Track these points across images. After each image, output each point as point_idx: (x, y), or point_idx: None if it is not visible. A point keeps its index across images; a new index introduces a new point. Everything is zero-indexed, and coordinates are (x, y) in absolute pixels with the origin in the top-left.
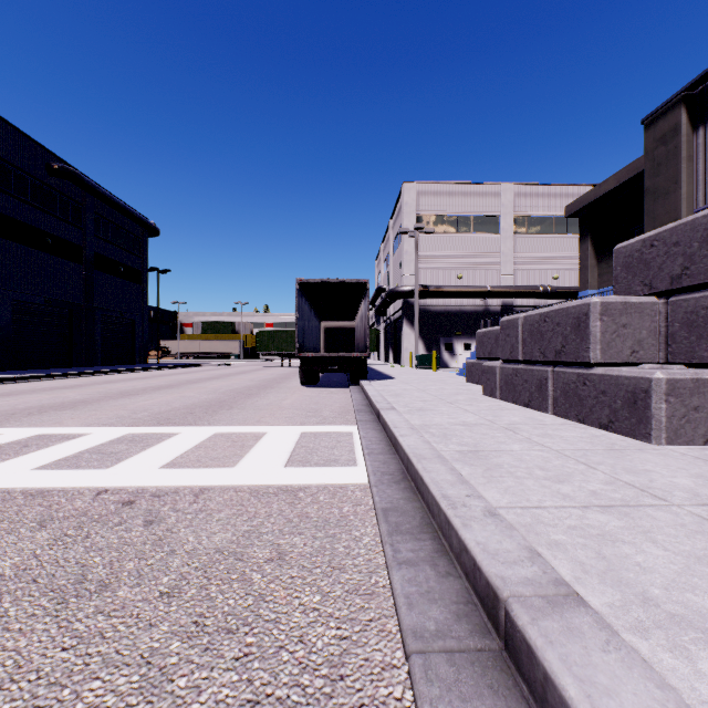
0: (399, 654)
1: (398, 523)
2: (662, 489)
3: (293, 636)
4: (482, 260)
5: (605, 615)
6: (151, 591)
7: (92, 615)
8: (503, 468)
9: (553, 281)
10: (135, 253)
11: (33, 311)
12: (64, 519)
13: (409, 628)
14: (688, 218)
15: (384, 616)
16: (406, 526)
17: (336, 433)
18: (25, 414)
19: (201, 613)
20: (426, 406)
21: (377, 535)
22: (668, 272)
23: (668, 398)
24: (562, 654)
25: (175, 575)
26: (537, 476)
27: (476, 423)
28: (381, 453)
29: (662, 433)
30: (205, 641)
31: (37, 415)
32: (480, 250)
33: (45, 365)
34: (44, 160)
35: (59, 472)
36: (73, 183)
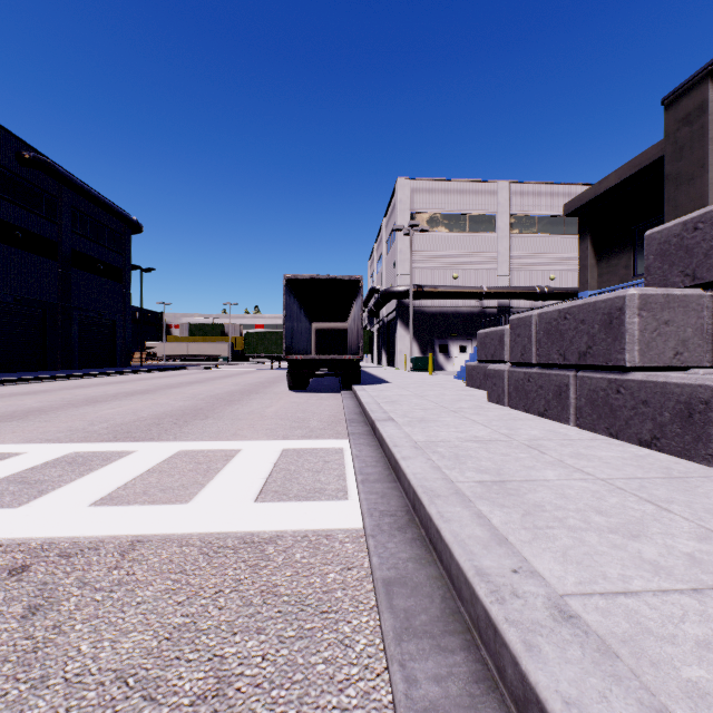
0: None
1: (409, 612)
2: None
3: None
4: (478, 260)
5: None
6: None
7: None
8: (547, 511)
9: (550, 282)
10: (116, 251)
11: (2, 310)
12: None
13: None
14: None
15: None
16: (421, 617)
17: (324, 449)
18: None
19: None
20: (428, 416)
21: (377, 633)
22: None
23: None
24: None
25: None
26: (597, 525)
27: (490, 438)
28: (378, 479)
29: None
30: None
31: None
32: (476, 250)
33: (16, 368)
34: (14, 149)
35: None
36: (47, 174)
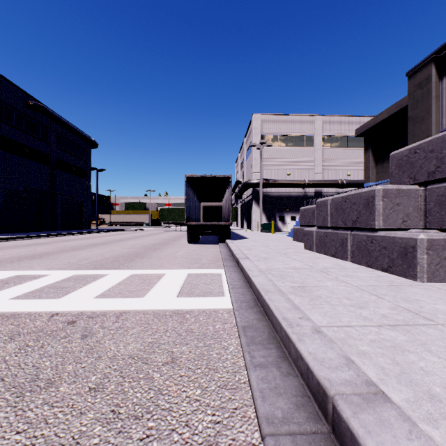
0: (257, 435)
1: (253, 337)
2: (429, 313)
3: (181, 421)
4: (303, 163)
5: (405, 409)
6: (82, 387)
7: (40, 406)
8: (322, 298)
9: (347, 177)
10: (82, 159)
11: (17, 195)
12: (27, 334)
13: (264, 416)
14: (439, 134)
15: (245, 405)
16: (258, 338)
17: (211, 274)
18: (9, 261)
19: (117, 403)
20: (268, 256)
21: (239, 345)
22: (426, 170)
23: (428, 252)
24: (378, 442)
25: (100, 375)
26: (345, 304)
27: (301, 267)
28: (240, 287)
29: (424, 274)
30: (119, 425)
31: (16, 262)
32: (301, 157)
33: (25, 230)
34: (24, 99)
35: (27, 301)
36: (42, 113)
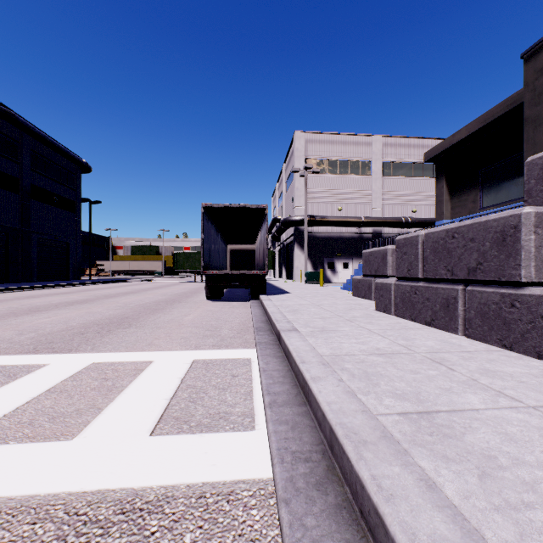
0: None
1: None
2: None
3: None
4: (358, 196)
5: None
6: None
7: None
8: (506, 469)
9: (412, 214)
10: (69, 186)
11: None
12: None
13: None
14: None
15: None
16: None
17: (232, 361)
18: None
19: None
20: (327, 325)
21: None
22: None
23: None
24: None
25: None
26: None
27: (392, 350)
28: (286, 402)
29: None
30: None
31: None
32: (356, 188)
33: None
34: None
35: None
36: (9, 122)
